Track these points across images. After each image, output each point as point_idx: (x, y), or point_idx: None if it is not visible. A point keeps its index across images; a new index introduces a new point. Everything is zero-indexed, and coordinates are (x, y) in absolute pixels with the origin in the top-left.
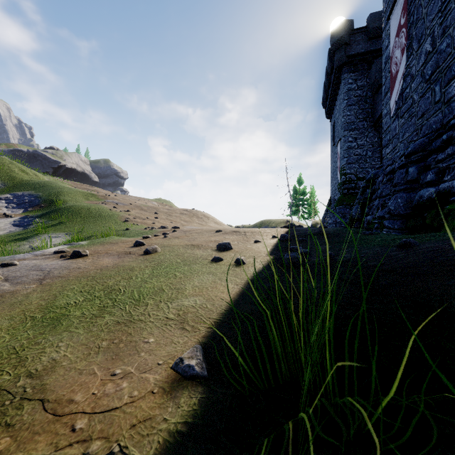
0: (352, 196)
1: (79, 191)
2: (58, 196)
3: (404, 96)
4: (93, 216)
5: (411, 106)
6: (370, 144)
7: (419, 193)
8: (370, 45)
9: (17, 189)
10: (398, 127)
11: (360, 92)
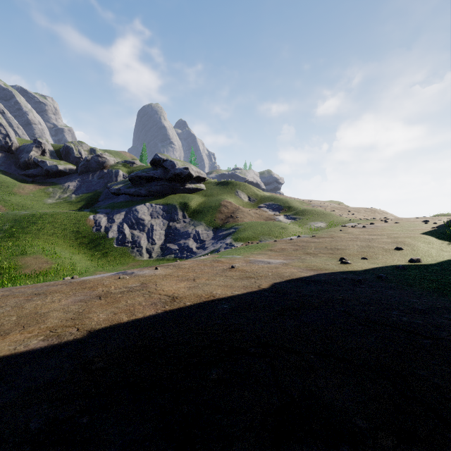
0: None
1: (295, 200)
2: (289, 204)
3: None
4: (321, 214)
5: None
6: None
7: None
8: None
9: (263, 201)
10: None
11: None
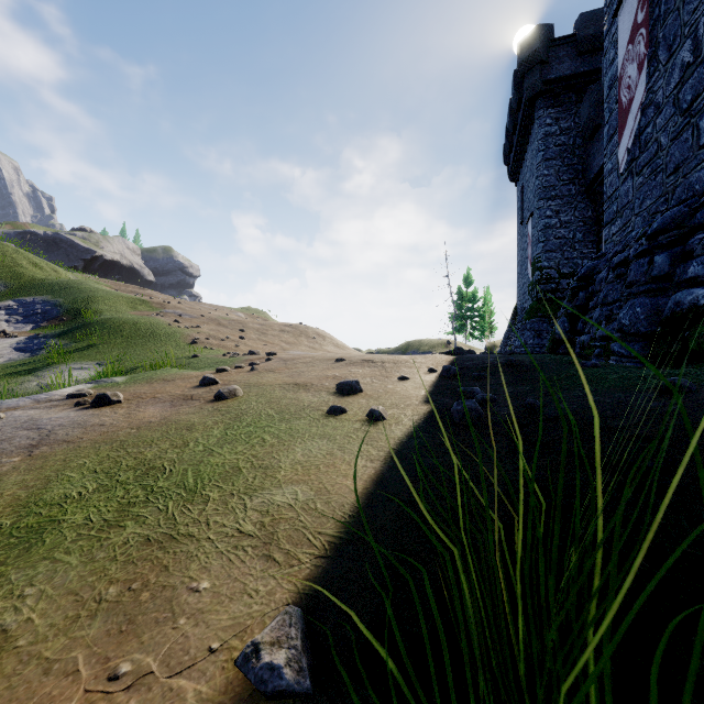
0: (551, 303)
1: (121, 296)
2: (89, 304)
3: (642, 139)
4: (142, 335)
5: (655, 156)
6: (581, 221)
7: (675, 298)
8: (580, 63)
9: (25, 293)
10: (632, 191)
11: (564, 138)
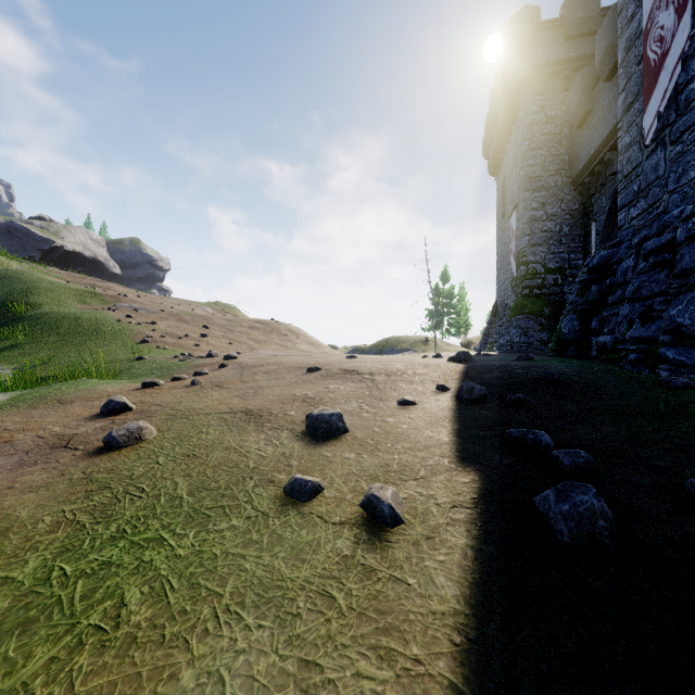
0: (538, 300)
1: (69, 288)
2: (27, 296)
3: (682, 99)
4: (82, 332)
5: None
6: (567, 214)
7: None
8: (567, 48)
9: None
10: (664, 163)
11: (550, 126)
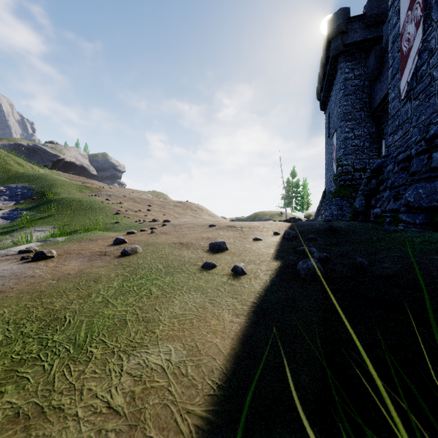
0: (349, 188)
1: (73, 183)
2: (51, 188)
3: (418, 75)
4: (84, 208)
5: (429, 85)
6: (368, 135)
7: None
8: (367, 33)
9: (11, 181)
10: (410, 110)
11: (357, 81)
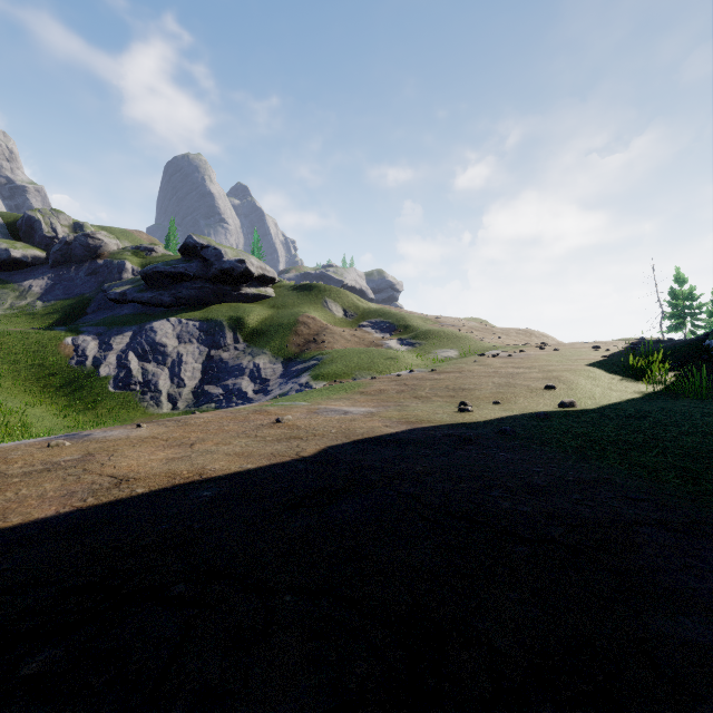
0: None
1: (415, 316)
2: (406, 322)
3: None
4: (452, 337)
5: None
6: None
7: None
8: None
9: (367, 317)
10: None
11: None
